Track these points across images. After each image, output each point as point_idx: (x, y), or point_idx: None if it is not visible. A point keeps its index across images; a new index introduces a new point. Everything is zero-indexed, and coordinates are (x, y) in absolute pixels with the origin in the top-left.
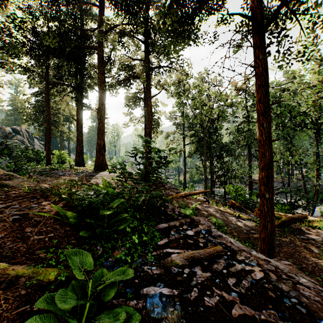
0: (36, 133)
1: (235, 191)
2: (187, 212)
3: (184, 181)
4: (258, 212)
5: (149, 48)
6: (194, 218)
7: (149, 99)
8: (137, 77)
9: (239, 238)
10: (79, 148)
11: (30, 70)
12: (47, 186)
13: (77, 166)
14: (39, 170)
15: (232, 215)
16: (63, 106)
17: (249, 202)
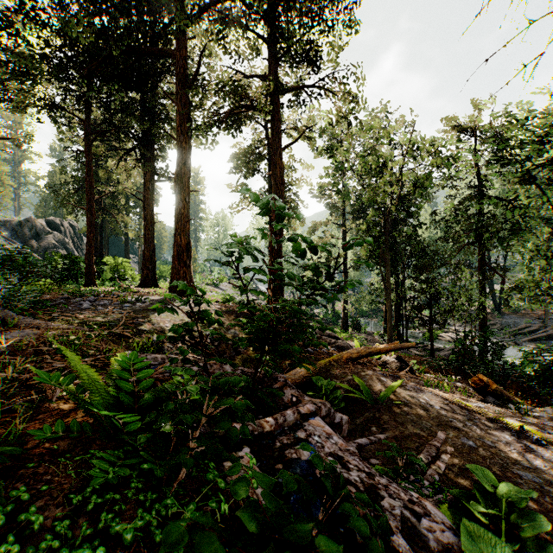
0: (84, 228)
1: (460, 340)
2: None
3: (344, 315)
4: None
5: (277, 52)
6: None
7: (278, 152)
8: (253, 108)
9: None
10: (148, 253)
11: (56, 107)
12: None
13: (145, 287)
14: (28, 300)
15: (498, 423)
16: (122, 177)
17: (495, 366)
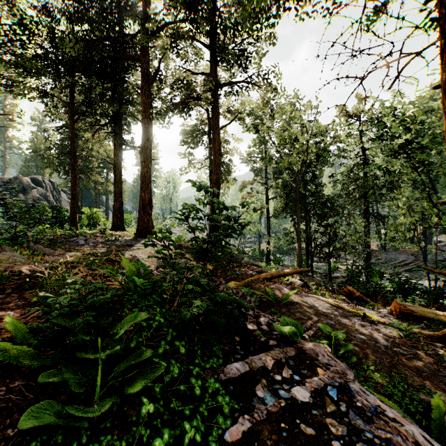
0: (62, 184)
1: (347, 268)
2: (289, 332)
3: (267, 252)
4: (395, 308)
5: (216, 57)
6: (303, 347)
7: (216, 131)
8: (198, 99)
9: (377, 366)
10: (118, 205)
11: (47, 94)
12: (27, 272)
13: (115, 230)
14: (46, 238)
15: (353, 313)
16: (96, 146)
17: (370, 286)
